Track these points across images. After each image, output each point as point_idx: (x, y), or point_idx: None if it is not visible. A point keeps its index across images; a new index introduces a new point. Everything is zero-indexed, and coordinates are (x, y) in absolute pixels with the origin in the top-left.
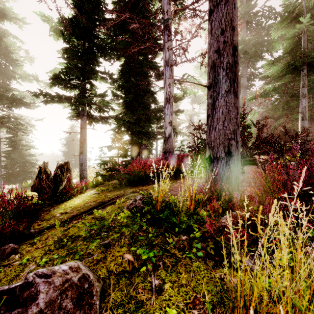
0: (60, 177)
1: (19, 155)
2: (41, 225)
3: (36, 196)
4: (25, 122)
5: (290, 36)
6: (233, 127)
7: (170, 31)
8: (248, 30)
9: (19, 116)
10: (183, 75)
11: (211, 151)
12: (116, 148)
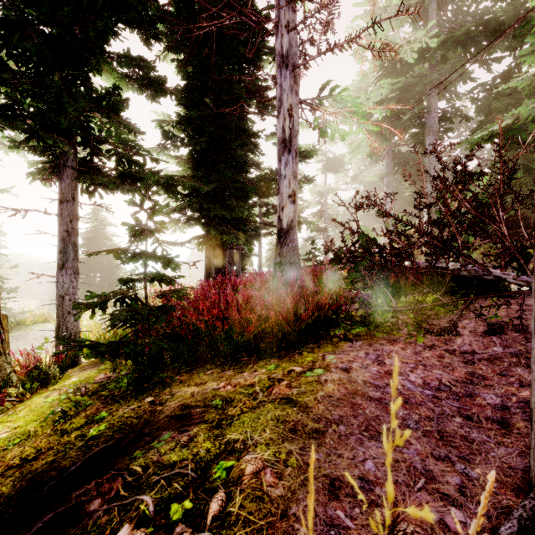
0: None
1: None
2: None
3: None
4: None
5: None
6: None
7: None
8: (438, 26)
9: None
10: (323, 86)
11: None
12: (135, 256)
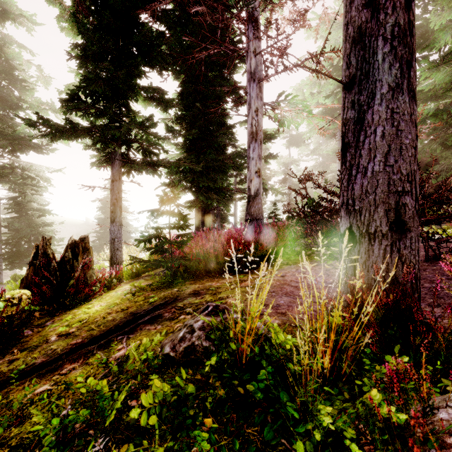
0: (70, 263)
1: (27, 225)
2: (13, 364)
3: (28, 297)
4: (35, 174)
5: None
6: (408, 167)
7: (257, 25)
8: None
9: (28, 165)
10: (279, 94)
11: (353, 219)
12: (166, 213)
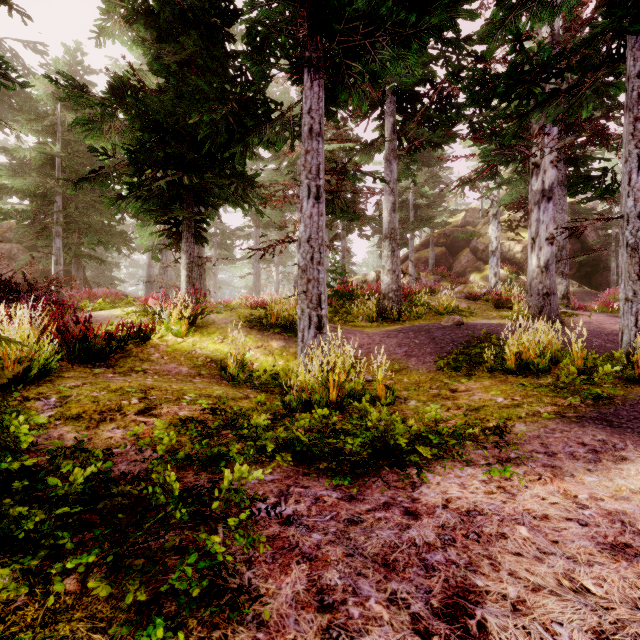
0: None
1: None
2: None
3: None
4: None
5: (40, 151)
6: None
7: None
8: None
9: None
10: None
11: None
12: None
